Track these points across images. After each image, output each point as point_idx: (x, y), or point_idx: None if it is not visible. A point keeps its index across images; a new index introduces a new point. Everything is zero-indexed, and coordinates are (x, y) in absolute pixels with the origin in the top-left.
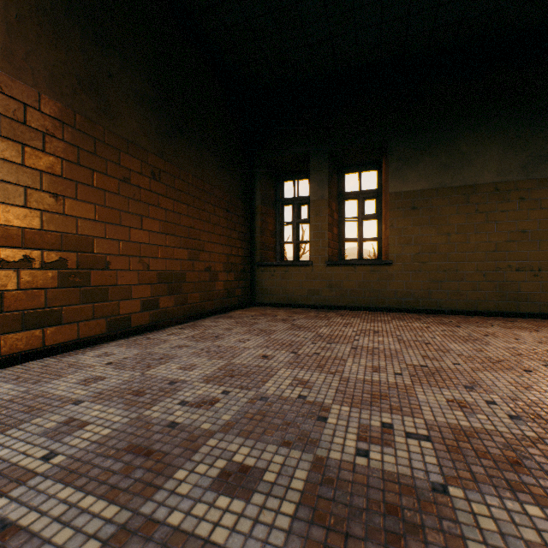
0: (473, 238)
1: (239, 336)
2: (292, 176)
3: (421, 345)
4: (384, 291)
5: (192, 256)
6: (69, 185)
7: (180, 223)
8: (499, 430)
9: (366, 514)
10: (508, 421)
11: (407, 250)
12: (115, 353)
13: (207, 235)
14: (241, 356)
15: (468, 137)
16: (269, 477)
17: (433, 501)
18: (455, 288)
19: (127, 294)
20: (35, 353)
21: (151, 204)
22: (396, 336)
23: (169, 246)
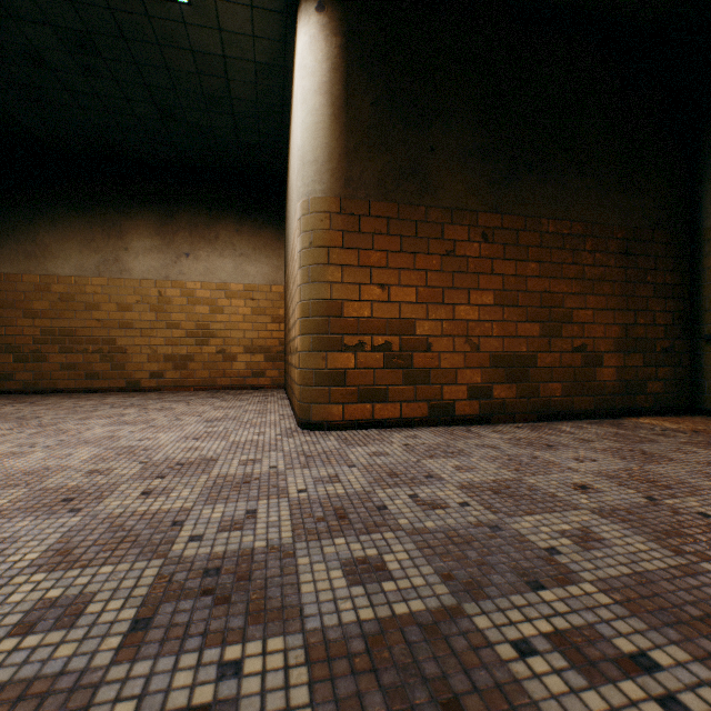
0: None
1: (584, 453)
2: None
3: None
4: None
5: (546, 331)
6: (392, 274)
7: (525, 289)
8: None
9: (421, 682)
10: None
11: None
12: (421, 437)
13: (577, 299)
14: (545, 476)
15: None
16: (387, 585)
17: None
18: None
19: (450, 378)
20: (366, 423)
21: (480, 273)
22: None
23: (508, 320)
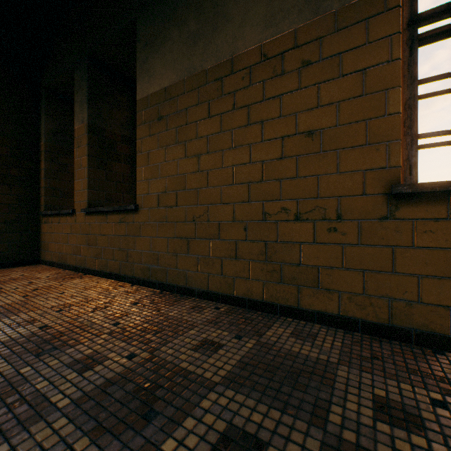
0: (231, 158)
1: None
2: None
3: None
4: (132, 252)
5: None
6: None
7: None
8: None
9: None
10: None
11: (153, 187)
12: None
13: None
14: None
15: None
16: None
17: None
18: (207, 252)
19: None
20: None
21: None
22: None
23: None
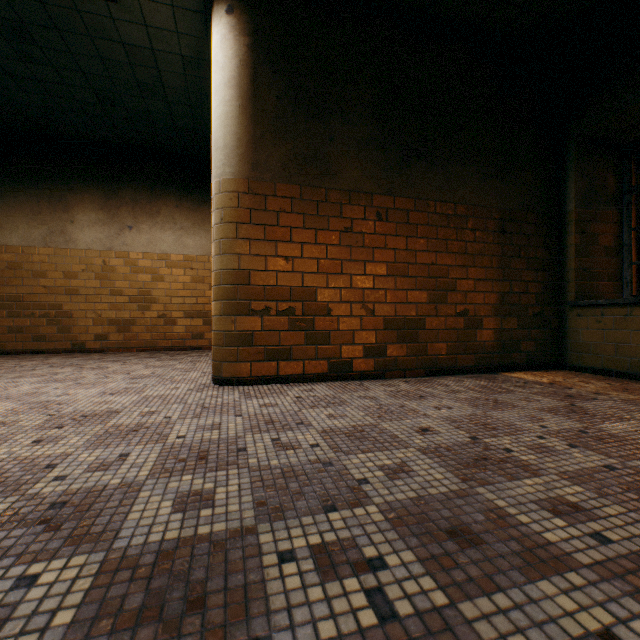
0: None
1: (447, 402)
2: None
3: None
4: None
5: (433, 298)
6: (296, 247)
7: (415, 262)
8: None
9: (185, 585)
10: None
11: None
12: (316, 390)
13: (460, 271)
14: (400, 421)
15: None
16: (205, 512)
17: None
18: None
19: (348, 339)
20: (272, 379)
21: (375, 247)
22: None
23: (400, 289)
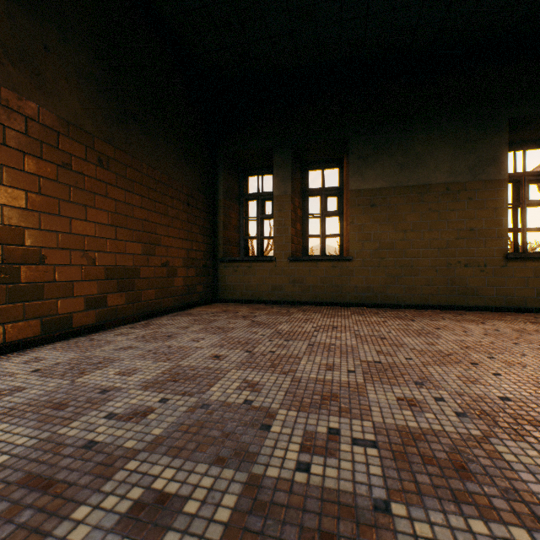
0: (427, 235)
1: (194, 335)
2: (256, 171)
3: (377, 340)
4: (345, 286)
5: (147, 250)
6: None
7: (132, 216)
8: (446, 430)
9: None
10: (455, 419)
11: (366, 246)
12: (47, 357)
13: (165, 229)
14: (191, 357)
15: (423, 139)
16: (190, 507)
17: (374, 523)
18: (411, 284)
19: (67, 291)
20: None
21: (97, 193)
22: (353, 332)
23: (120, 239)
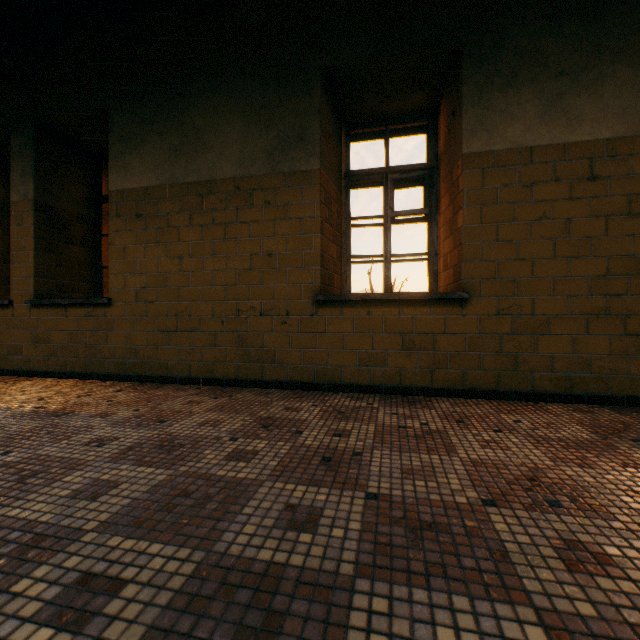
0: (211, 264)
1: None
2: None
3: None
4: (103, 348)
5: None
6: None
7: None
8: None
9: None
10: None
11: (131, 282)
12: None
13: None
14: None
15: (205, 105)
16: None
17: None
18: (190, 343)
19: None
20: None
21: None
22: None
23: None
